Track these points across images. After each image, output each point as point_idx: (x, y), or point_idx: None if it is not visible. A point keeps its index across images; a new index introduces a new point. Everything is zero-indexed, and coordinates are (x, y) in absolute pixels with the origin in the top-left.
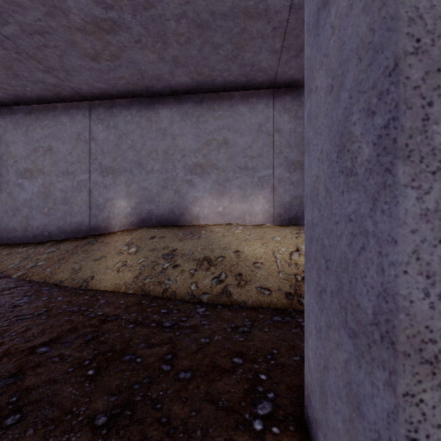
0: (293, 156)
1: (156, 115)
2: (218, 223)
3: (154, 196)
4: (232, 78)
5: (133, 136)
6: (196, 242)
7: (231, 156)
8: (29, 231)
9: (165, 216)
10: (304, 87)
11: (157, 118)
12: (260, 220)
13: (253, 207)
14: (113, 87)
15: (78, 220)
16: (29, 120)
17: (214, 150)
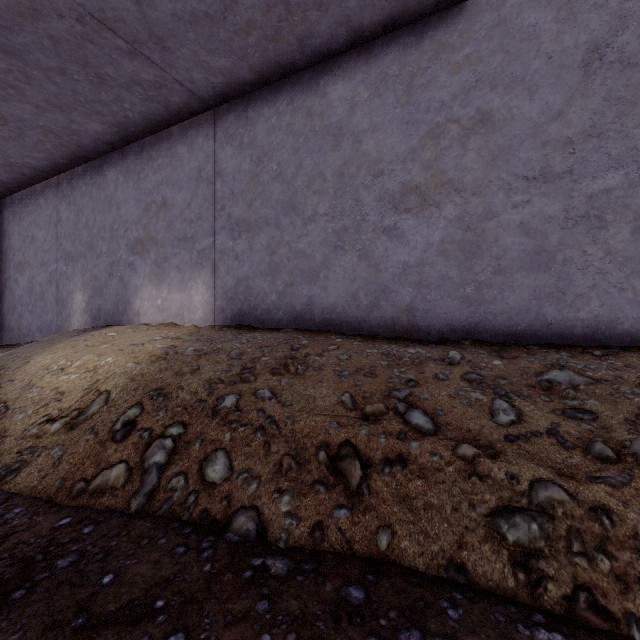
0: (237, 212)
1: (104, 180)
2: (157, 322)
3: (102, 286)
4: (143, 109)
5: (87, 212)
6: (38, 347)
7: (169, 222)
8: (21, 330)
9: (111, 313)
10: (251, 93)
11: (105, 183)
12: (199, 318)
13: (192, 297)
14: (52, 155)
15: (50, 319)
16: (21, 208)
17: (154, 217)
